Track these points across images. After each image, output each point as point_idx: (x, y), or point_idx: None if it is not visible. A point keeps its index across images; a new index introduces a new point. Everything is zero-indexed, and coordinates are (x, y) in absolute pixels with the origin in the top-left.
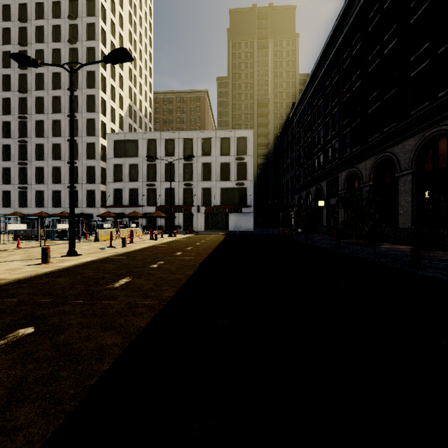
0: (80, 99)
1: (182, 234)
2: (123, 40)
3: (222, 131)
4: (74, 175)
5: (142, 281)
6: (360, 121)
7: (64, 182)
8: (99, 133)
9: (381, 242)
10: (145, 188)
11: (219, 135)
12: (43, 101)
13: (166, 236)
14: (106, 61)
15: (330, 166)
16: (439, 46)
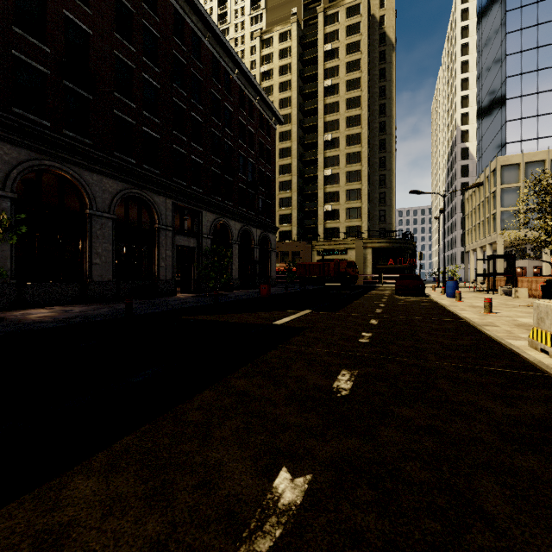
0: None
1: None
2: None
3: None
4: None
5: None
6: None
7: None
8: None
9: None
10: None
11: None
12: None
13: None
14: None
15: None
16: None
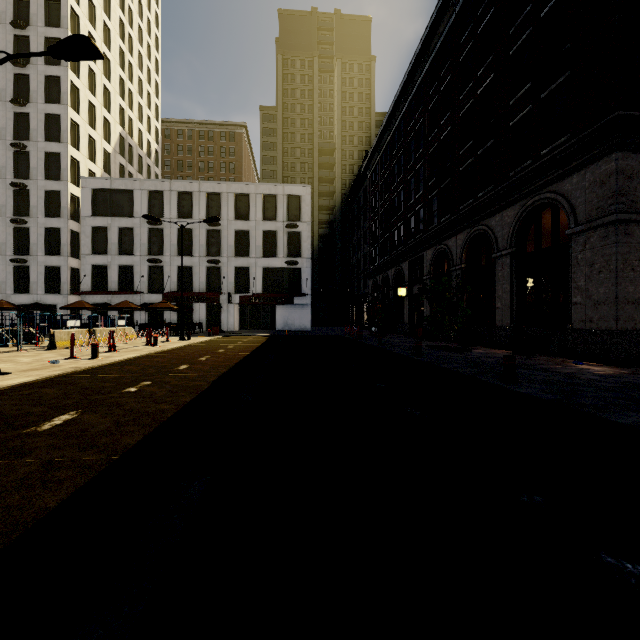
0: (34, 119)
1: (203, 335)
2: (110, 33)
3: (265, 185)
4: (23, 241)
5: (95, 418)
6: (449, 181)
7: (5, 252)
8: (66, 176)
9: (476, 345)
10: (145, 265)
11: (261, 190)
12: None
13: (176, 339)
14: (54, 55)
15: (413, 241)
16: (542, 88)
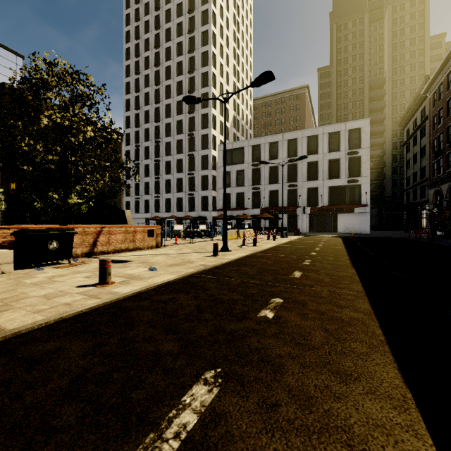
0: (197, 119)
1: (289, 235)
2: (229, 58)
3: (330, 126)
4: (192, 184)
5: (315, 275)
6: None
7: (185, 190)
8: (211, 146)
9: None
10: (250, 192)
11: (327, 130)
12: (170, 126)
13: (277, 237)
14: (252, 86)
15: None
16: None
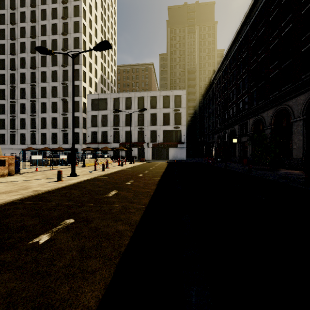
0: (70, 72)
1: (137, 162)
2: (97, 31)
3: (164, 91)
4: (65, 122)
5: (125, 193)
6: (263, 83)
7: (59, 127)
8: (81, 94)
9: (280, 168)
10: (112, 131)
11: (162, 94)
12: (45, 74)
13: (128, 163)
14: (95, 50)
15: (241, 114)
16: None
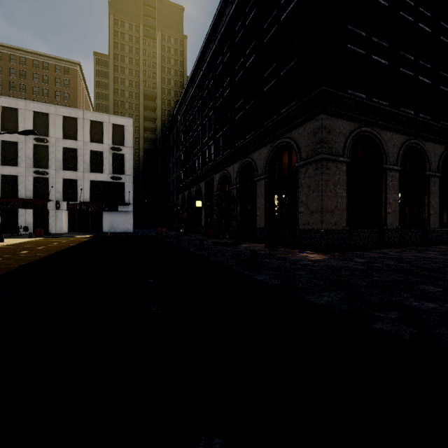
0: None
1: (24, 237)
2: None
3: (92, 113)
4: None
5: None
6: (229, 126)
7: None
8: None
9: (245, 241)
10: None
11: (88, 117)
12: None
13: None
14: None
15: (207, 167)
16: (282, 67)
